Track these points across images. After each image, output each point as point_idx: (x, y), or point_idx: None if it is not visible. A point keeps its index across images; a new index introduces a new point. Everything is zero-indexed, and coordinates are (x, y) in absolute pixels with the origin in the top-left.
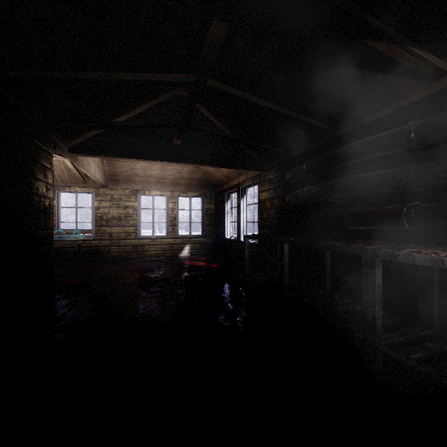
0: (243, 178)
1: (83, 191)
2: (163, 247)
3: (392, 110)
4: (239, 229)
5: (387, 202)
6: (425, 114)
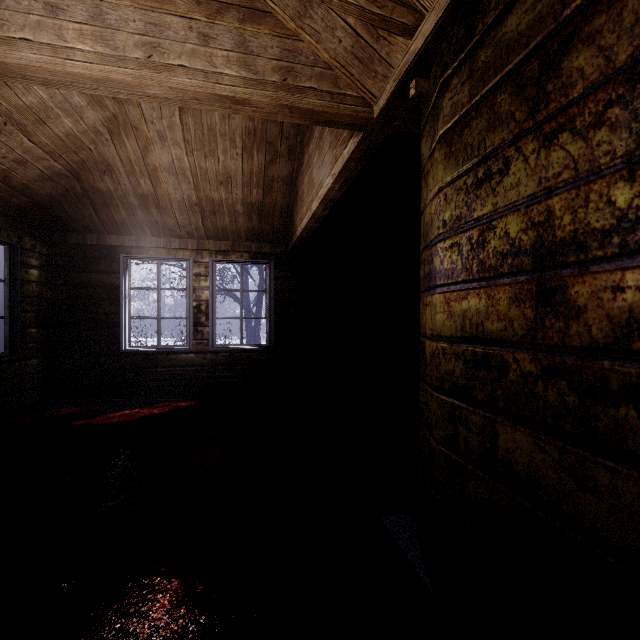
0: (220, 245)
1: None
2: None
3: None
4: (201, 330)
5: None
6: None
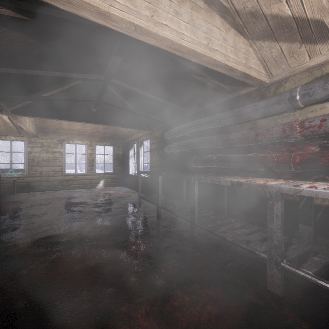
0: (141, 134)
1: (17, 139)
2: (83, 181)
3: (212, 105)
4: (138, 168)
5: (211, 153)
6: (225, 109)
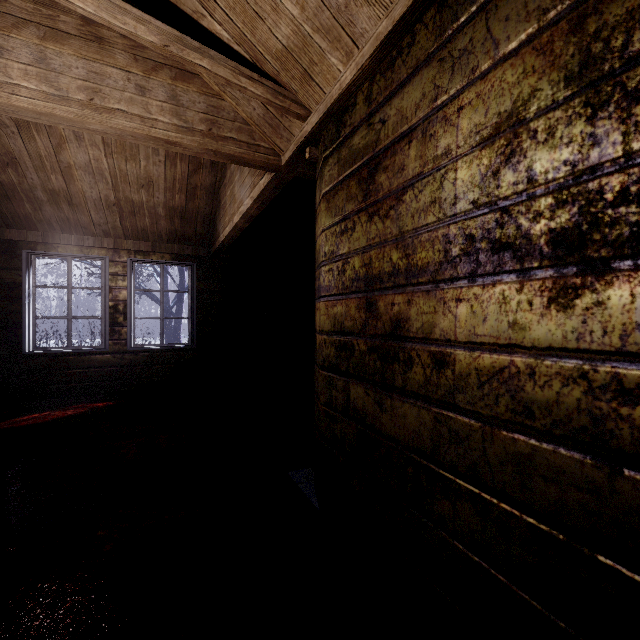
0: (140, 246)
1: None
2: None
3: None
4: (118, 330)
5: None
6: None
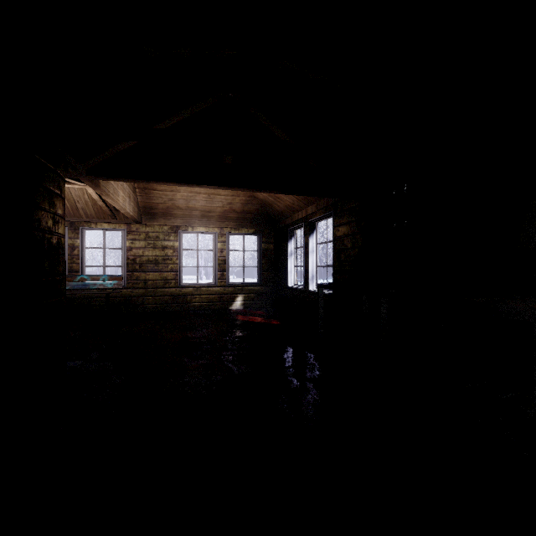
0: (312, 209)
1: (112, 227)
2: (209, 298)
3: None
4: (306, 275)
5: None
6: None
